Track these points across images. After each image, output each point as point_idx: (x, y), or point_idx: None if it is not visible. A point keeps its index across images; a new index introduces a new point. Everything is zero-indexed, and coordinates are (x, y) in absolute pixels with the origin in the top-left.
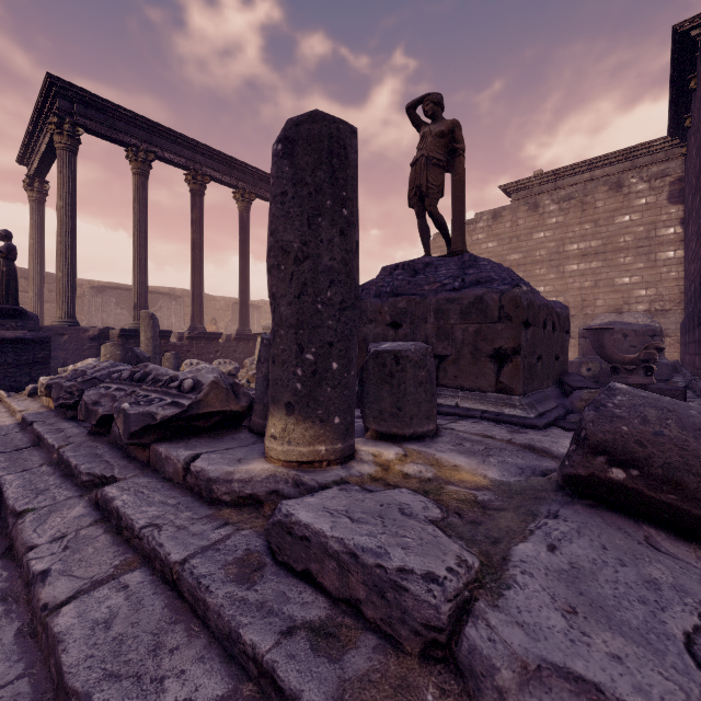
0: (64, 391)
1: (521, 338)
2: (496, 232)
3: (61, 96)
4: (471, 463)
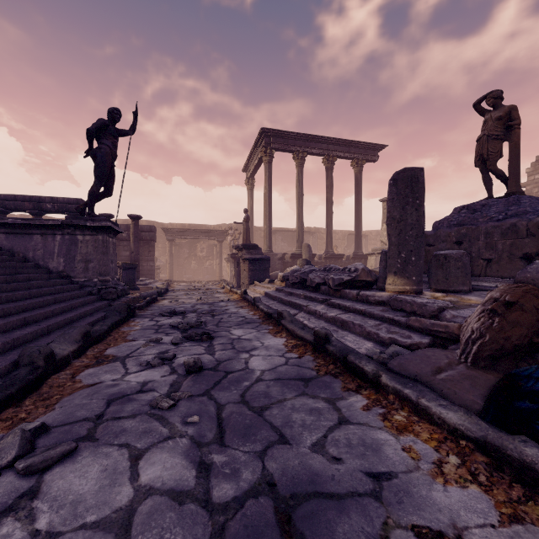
0: (294, 277)
1: None
2: None
3: (266, 136)
4: (477, 298)
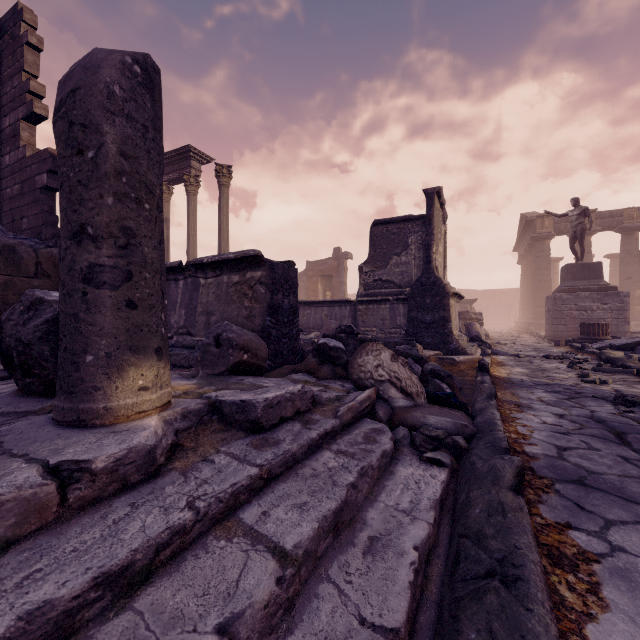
0: None
1: None
2: None
3: None
4: (173, 382)
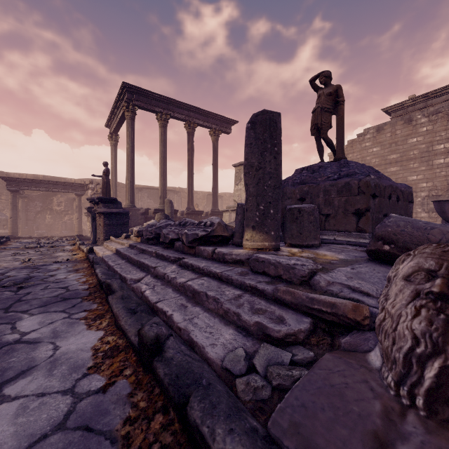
0: (148, 232)
1: (370, 203)
2: (379, 141)
3: (128, 92)
4: (332, 254)
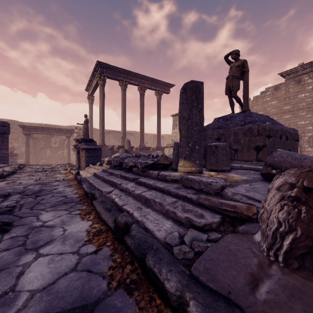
0: (115, 161)
1: (266, 141)
2: (276, 96)
3: (100, 67)
4: (238, 176)
